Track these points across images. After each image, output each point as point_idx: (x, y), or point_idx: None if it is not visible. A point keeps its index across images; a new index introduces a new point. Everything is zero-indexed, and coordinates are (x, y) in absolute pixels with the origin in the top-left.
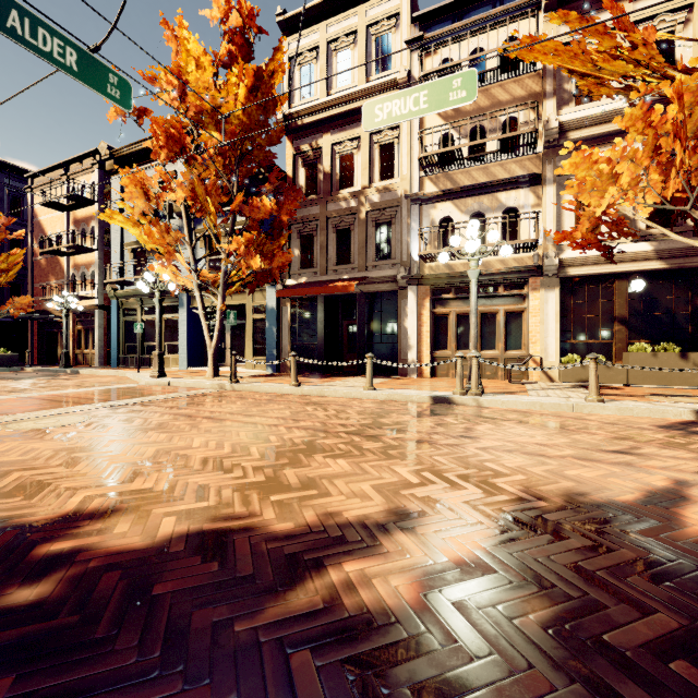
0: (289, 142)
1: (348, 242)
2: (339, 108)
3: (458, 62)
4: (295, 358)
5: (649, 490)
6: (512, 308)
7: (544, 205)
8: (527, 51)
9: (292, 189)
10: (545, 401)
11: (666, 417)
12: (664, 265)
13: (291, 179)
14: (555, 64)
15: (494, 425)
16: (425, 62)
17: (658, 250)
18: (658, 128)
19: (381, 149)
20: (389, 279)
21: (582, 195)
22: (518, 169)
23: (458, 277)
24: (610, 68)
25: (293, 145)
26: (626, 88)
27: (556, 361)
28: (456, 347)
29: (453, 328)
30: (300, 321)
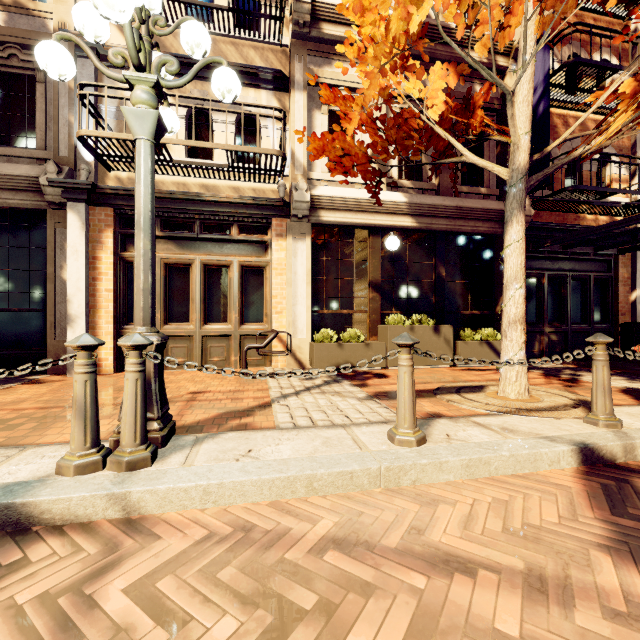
0: None
1: None
2: None
3: None
4: None
5: None
6: (250, 260)
7: (293, 117)
8: None
9: None
10: (320, 470)
11: (540, 468)
12: (415, 223)
13: None
14: None
15: None
16: None
17: (411, 203)
18: None
19: None
20: (25, 184)
21: None
22: (259, 60)
23: (166, 200)
24: None
25: None
26: None
27: (307, 338)
28: (164, 318)
29: (158, 287)
30: None
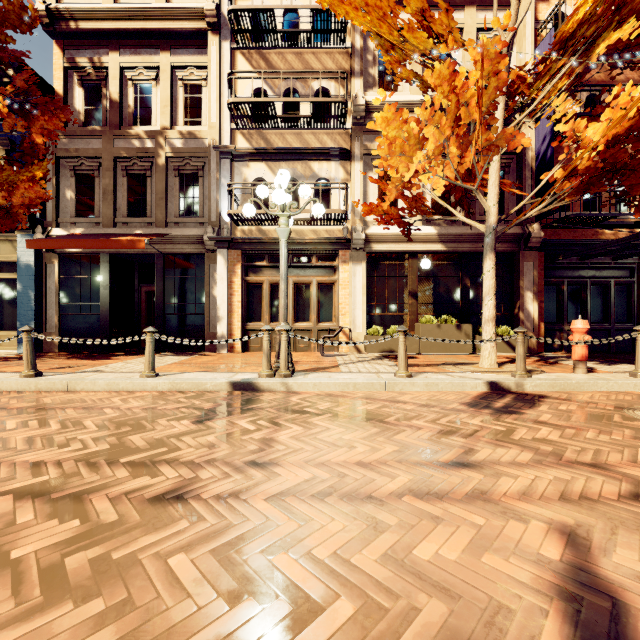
0: (58, 48)
1: (143, 191)
2: (131, 23)
3: (271, 7)
4: (29, 334)
5: (555, 584)
6: (324, 279)
7: (353, 180)
8: (339, 1)
9: (54, 103)
10: (359, 381)
11: (466, 390)
12: (444, 248)
13: (62, 98)
14: (365, 27)
15: (303, 428)
16: (237, 4)
17: (440, 234)
18: (460, 95)
19: (186, 89)
20: (195, 240)
21: (392, 159)
22: (330, 141)
23: (272, 244)
24: (413, 40)
25: (66, 54)
26: (426, 66)
27: (363, 332)
28: (270, 318)
29: (266, 298)
30: (74, 284)
